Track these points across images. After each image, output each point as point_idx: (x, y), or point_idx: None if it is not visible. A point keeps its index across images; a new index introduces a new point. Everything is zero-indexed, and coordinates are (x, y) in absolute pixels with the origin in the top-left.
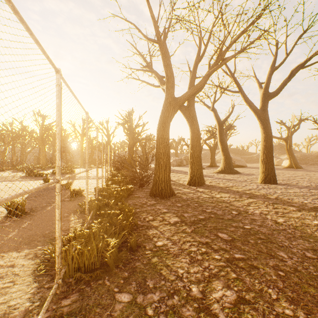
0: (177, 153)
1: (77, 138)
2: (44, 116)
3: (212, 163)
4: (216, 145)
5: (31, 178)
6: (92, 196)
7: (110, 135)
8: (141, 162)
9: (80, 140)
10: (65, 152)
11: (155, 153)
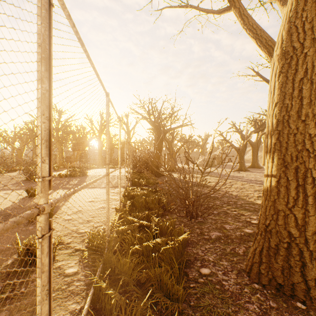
0: (203, 151)
1: (95, 134)
2: (60, 111)
3: (254, 163)
4: (259, 141)
5: (26, 183)
6: (78, 262)
7: (130, 131)
8: (166, 161)
9: (98, 137)
10: (80, 150)
11: (273, 138)
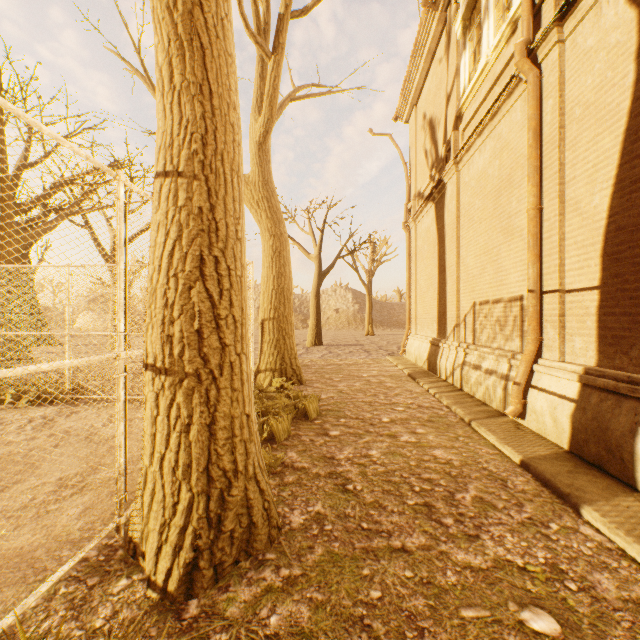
0: None
1: None
2: None
3: None
4: None
5: None
6: None
7: None
8: None
9: None
10: None
11: None
